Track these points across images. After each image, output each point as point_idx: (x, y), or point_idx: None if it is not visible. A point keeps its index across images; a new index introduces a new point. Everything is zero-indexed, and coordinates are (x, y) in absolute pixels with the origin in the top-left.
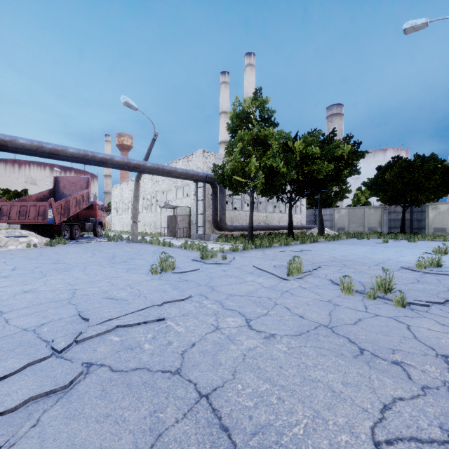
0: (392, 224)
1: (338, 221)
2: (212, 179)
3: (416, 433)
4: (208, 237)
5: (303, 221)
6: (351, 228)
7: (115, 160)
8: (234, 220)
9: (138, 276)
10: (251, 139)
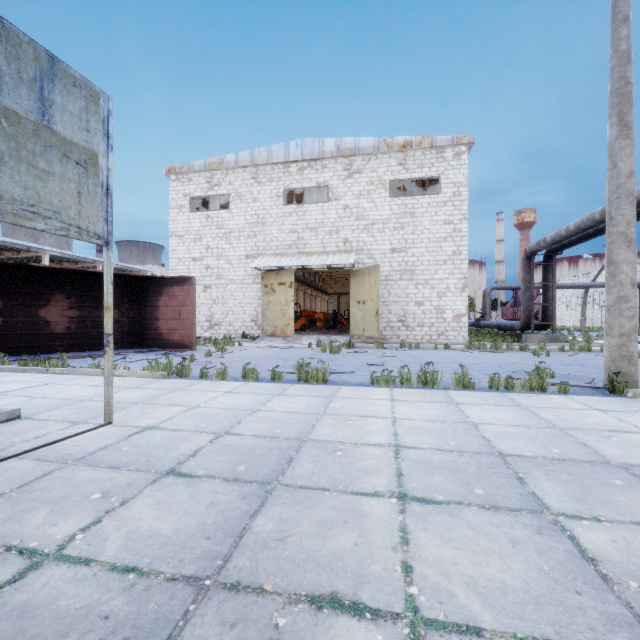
0: None
1: None
2: None
3: None
4: None
5: None
6: None
7: (576, 285)
8: None
9: None
10: None
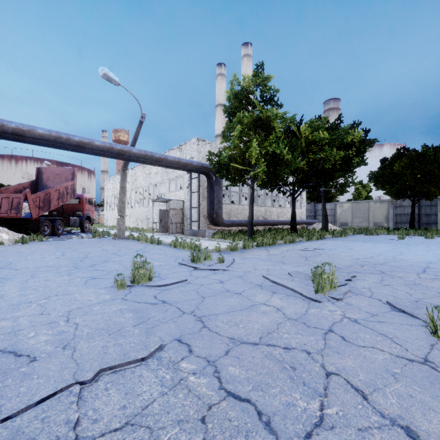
0: (398, 219)
1: (340, 216)
2: (208, 169)
3: None
4: (203, 233)
5: (303, 216)
6: (354, 223)
7: (95, 144)
8: (231, 215)
9: (95, 292)
10: (251, 121)
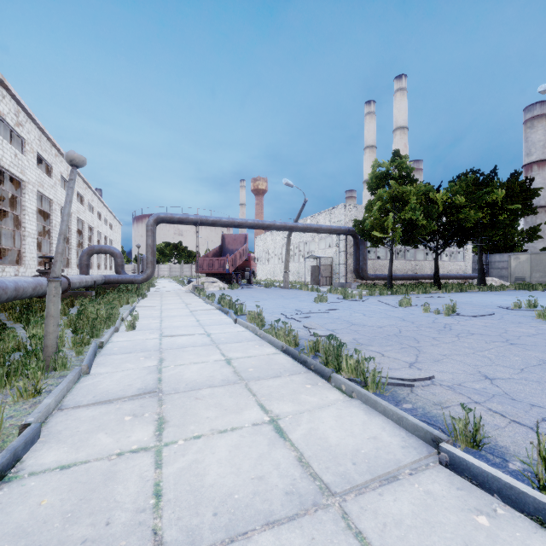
0: None
1: (516, 269)
2: (354, 232)
3: (398, 325)
4: (350, 285)
5: (467, 269)
6: (534, 278)
7: (276, 225)
8: (377, 269)
9: (307, 303)
10: (389, 197)
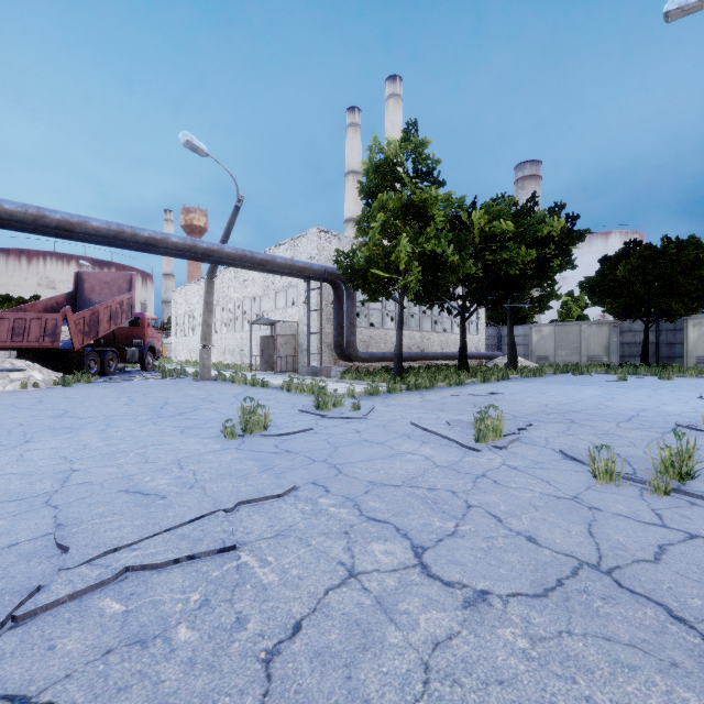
0: (626, 350)
1: (538, 345)
2: (335, 275)
3: None
4: (328, 371)
5: (480, 346)
6: (559, 357)
7: (171, 241)
8: (370, 344)
9: (199, 441)
10: (400, 207)
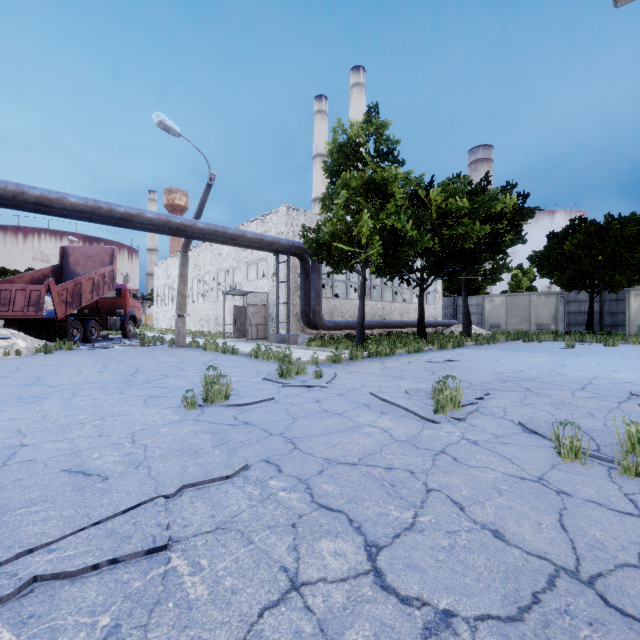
0: (572, 319)
1: (490, 314)
2: (301, 249)
3: None
4: (295, 339)
5: (437, 314)
6: (509, 325)
7: (146, 217)
8: (335, 313)
9: (159, 412)
10: (362, 184)
